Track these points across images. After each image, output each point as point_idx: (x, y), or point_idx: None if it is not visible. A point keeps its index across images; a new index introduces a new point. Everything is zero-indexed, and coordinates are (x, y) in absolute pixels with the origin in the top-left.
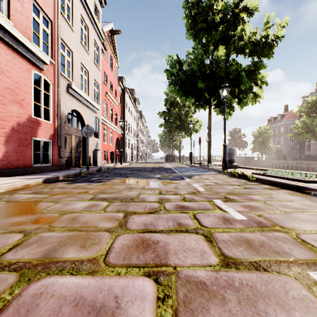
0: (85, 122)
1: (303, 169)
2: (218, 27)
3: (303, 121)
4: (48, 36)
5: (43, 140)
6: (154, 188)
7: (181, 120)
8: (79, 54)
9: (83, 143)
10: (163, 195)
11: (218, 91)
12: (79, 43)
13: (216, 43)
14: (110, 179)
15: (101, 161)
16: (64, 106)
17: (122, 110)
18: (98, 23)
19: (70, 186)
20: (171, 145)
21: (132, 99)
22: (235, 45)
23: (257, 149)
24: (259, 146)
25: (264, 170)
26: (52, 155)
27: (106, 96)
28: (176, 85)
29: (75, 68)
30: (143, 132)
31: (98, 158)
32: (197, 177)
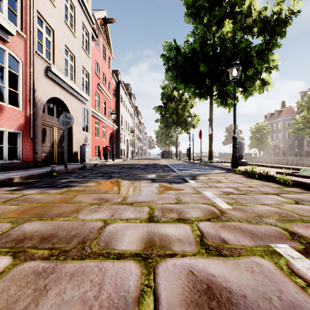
0: (71, 112)
1: (303, 165)
2: (223, 1)
3: (304, 116)
4: (16, 2)
5: (9, 130)
6: (141, 201)
7: (178, 115)
8: (62, 34)
9: (69, 137)
10: (156, 224)
11: (222, 77)
12: (63, 22)
13: (219, 21)
14: (85, 181)
15: (91, 157)
16: (41, 92)
17: (117, 104)
18: (88, 5)
19: (6, 196)
20: (167, 141)
21: (127, 93)
22: (241, 23)
23: (254, 145)
24: (257, 142)
25: (284, 167)
26: (22, 149)
27: (98, 88)
28: (174, 71)
29: (56, 49)
30: (139, 128)
31: (86, 153)
32: (204, 178)
